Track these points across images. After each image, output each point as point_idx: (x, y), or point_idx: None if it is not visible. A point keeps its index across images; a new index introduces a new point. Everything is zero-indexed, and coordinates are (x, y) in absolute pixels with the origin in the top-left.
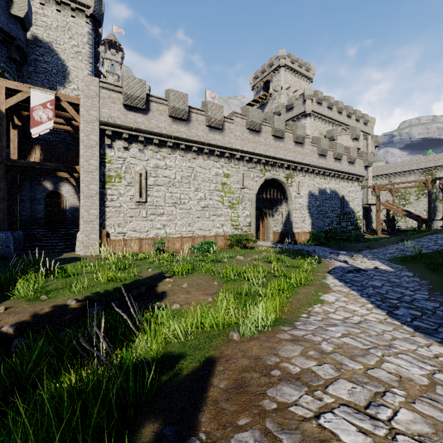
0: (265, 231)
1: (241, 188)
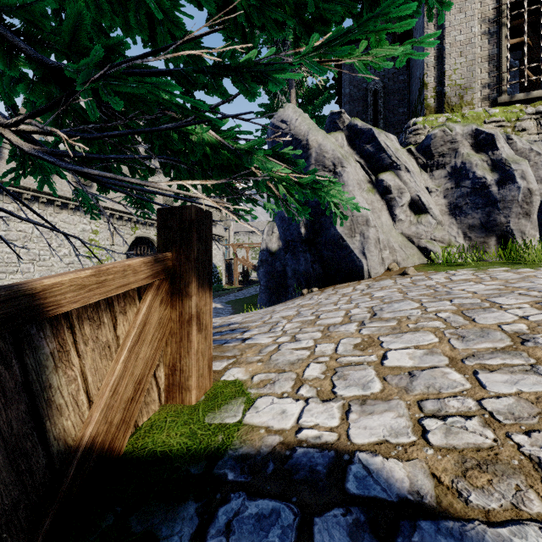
0: None
1: (111, 245)
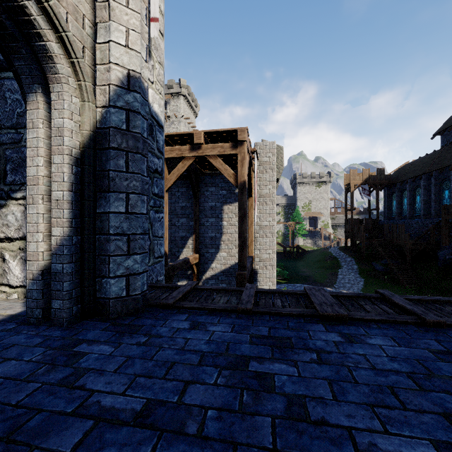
0: None
1: None
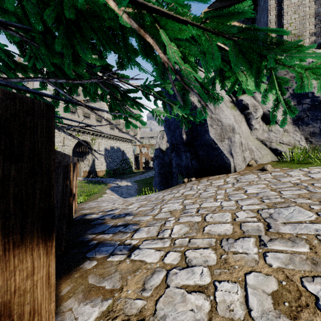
0: (78, 171)
1: (62, 145)
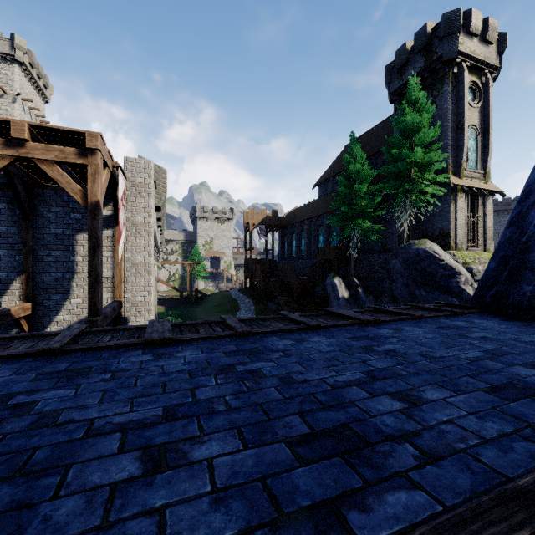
0: None
1: None
